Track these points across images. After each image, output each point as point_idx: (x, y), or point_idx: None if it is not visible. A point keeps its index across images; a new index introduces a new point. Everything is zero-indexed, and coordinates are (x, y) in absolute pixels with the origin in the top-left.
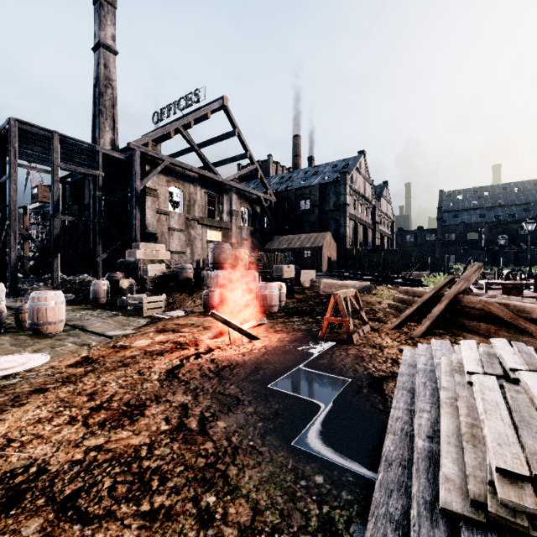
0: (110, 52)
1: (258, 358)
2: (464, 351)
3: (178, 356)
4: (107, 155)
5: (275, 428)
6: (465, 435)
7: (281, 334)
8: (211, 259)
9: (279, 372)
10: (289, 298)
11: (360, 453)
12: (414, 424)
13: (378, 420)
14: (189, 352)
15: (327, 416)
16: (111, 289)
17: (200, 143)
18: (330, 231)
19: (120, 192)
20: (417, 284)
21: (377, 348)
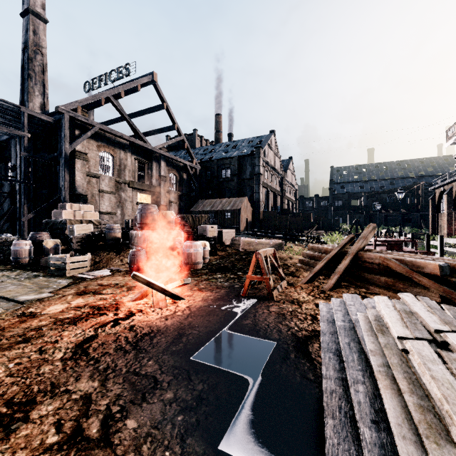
0: (39, 20)
1: (182, 322)
2: (383, 309)
3: (93, 324)
4: (34, 117)
5: (198, 422)
6: (421, 426)
7: (205, 292)
8: (138, 220)
9: (203, 338)
10: (213, 255)
11: (300, 453)
12: (350, 399)
13: (312, 396)
14: (106, 319)
15: (257, 396)
16: (34, 249)
17: (131, 113)
18: (246, 196)
19: (48, 154)
20: (317, 241)
21: (296, 304)
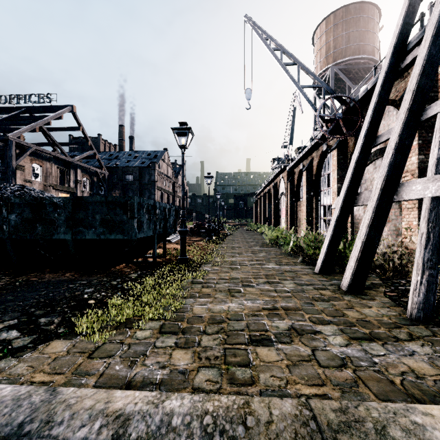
0: None
1: None
2: None
3: None
4: None
5: None
6: None
7: None
8: None
9: None
10: None
11: None
12: None
13: None
14: None
15: None
16: None
17: (48, 127)
18: (145, 196)
19: None
20: None
21: None
